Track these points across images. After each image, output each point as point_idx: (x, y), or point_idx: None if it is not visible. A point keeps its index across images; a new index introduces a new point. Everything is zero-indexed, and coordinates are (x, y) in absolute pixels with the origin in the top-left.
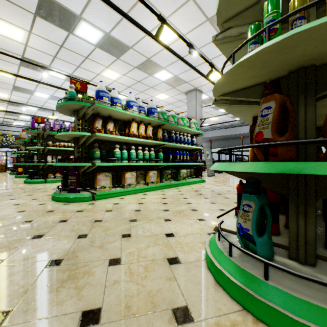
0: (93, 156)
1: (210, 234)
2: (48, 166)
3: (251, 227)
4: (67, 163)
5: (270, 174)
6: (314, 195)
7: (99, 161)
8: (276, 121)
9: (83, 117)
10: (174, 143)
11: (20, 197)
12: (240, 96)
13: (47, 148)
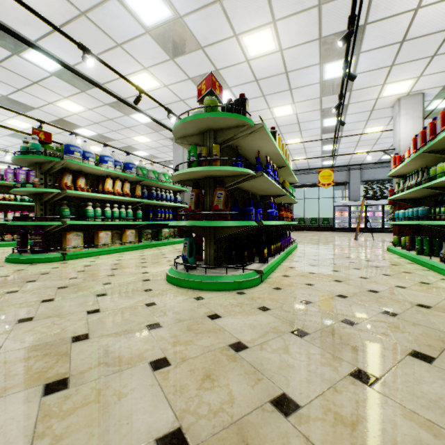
0: (62, 214)
1: None
2: None
3: (187, 254)
4: (31, 221)
5: (199, 227)
6: (213, 236)
7: (69, 219)
8: (195, 202)
9: (47, 171)
10: (155, 200)
11: None
12: (186, 183)
13: None
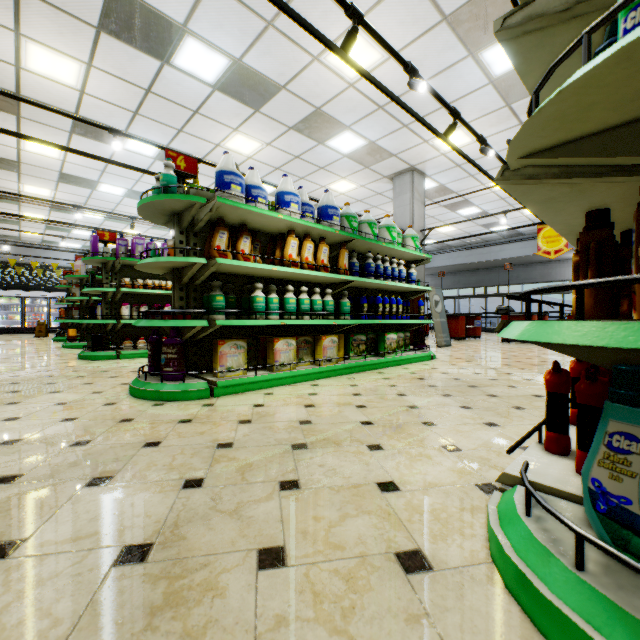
0: (211, 305)
1: (482, 487)
2: (123, 326)
3: (637, 495)
4: (159, 320)
5: None
6: None
7: (222, 316)
8: None
9: (191, 228)
10: (372, 278)
11: (69, 389)
12: (584, 153)
13: (121, 292)
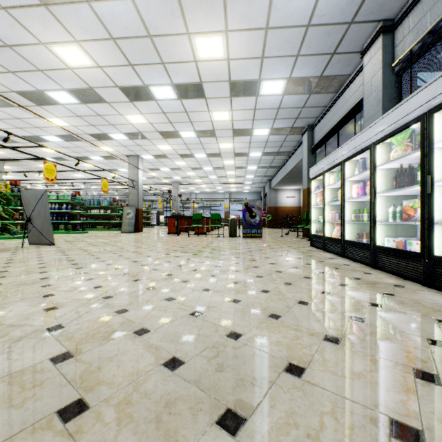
0: None
1: None
2: None
3: None
4: None
5: None
6: None
7: None
8: None
9: None
10: None
11: None
12: None
13: None
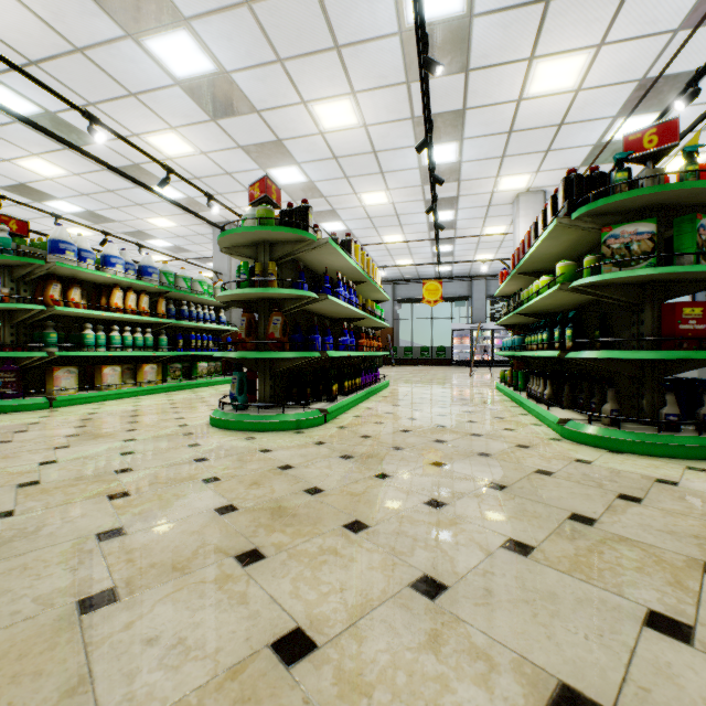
0: (46, 341)
1: None
2: None
3: (236, 392)
4: None
5: (251, 359)
6: (269, 370)
7: (57, 349)
8: (247, 329)
9: (22, 277)
10: (187, 321)
11: None
12: (235, 305)
13: None
